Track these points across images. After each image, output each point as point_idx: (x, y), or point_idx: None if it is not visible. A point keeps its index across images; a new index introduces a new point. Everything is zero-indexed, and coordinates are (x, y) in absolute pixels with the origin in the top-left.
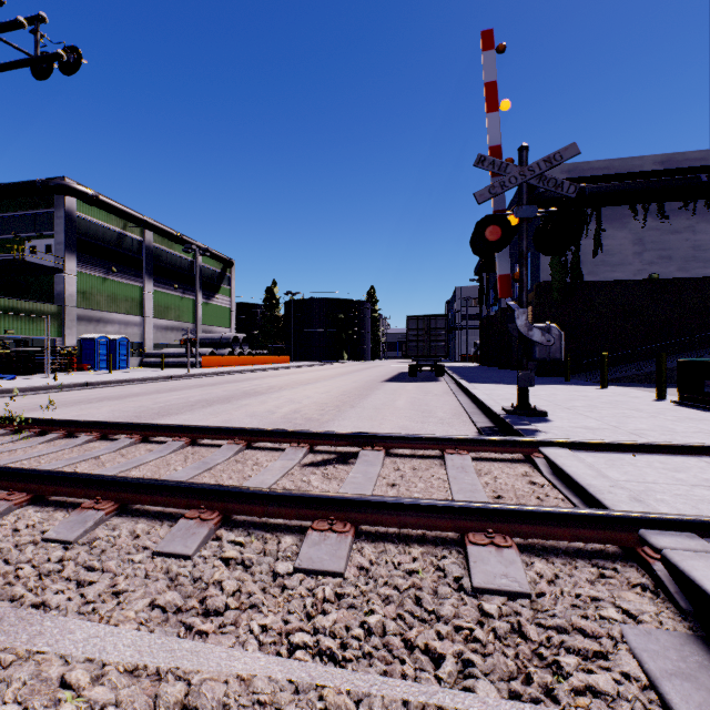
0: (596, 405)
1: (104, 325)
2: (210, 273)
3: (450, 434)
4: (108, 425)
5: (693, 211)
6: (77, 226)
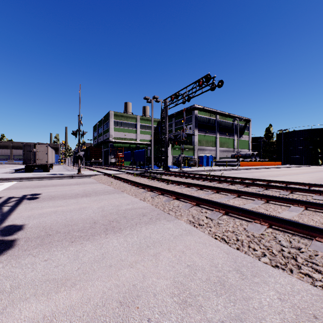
0: None
1: (204, 151)
2: (239, 126)
3: None
4: (242, 178)
5: None
6: (197, 119)
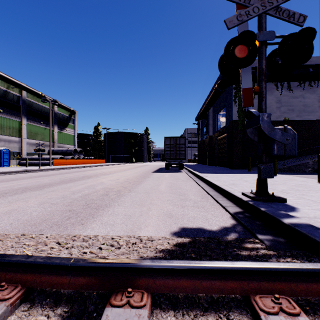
0: (296, 188)
1: None
2: (62, 116)
3: (211, 222)
4: None
5: (303, 87)
6: None
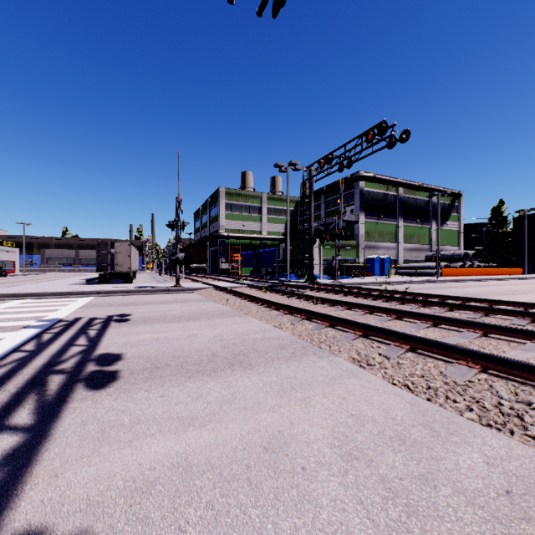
0: None
1: (376, 250)
2: (441, 206)
3: None
4: (443, 296)
5: None
6: (364, 196)
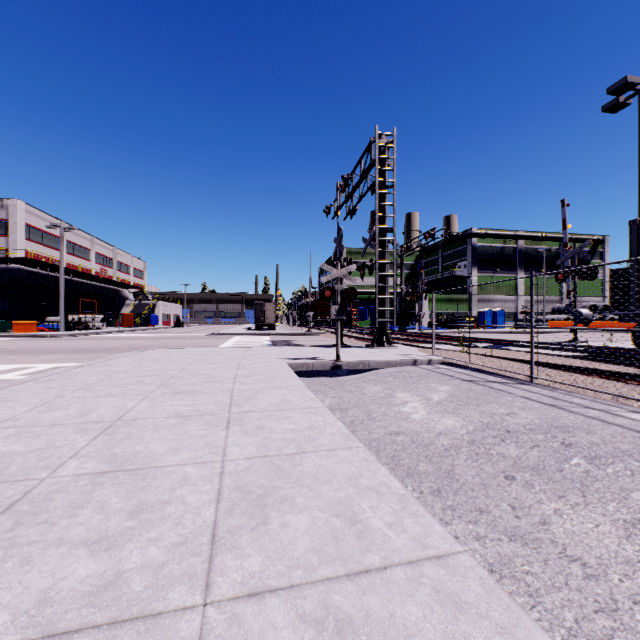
0: None
1: (491, 303)
2: None
3: None
4: (450, 336)
5: None
6: (477, 251)
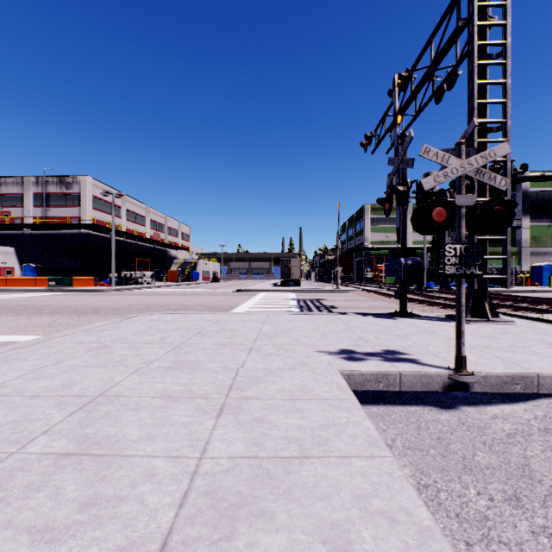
0: None
1: (548, 256)
2: None
3: None
4: (534, 297)
5: None
6: (528, 198)
